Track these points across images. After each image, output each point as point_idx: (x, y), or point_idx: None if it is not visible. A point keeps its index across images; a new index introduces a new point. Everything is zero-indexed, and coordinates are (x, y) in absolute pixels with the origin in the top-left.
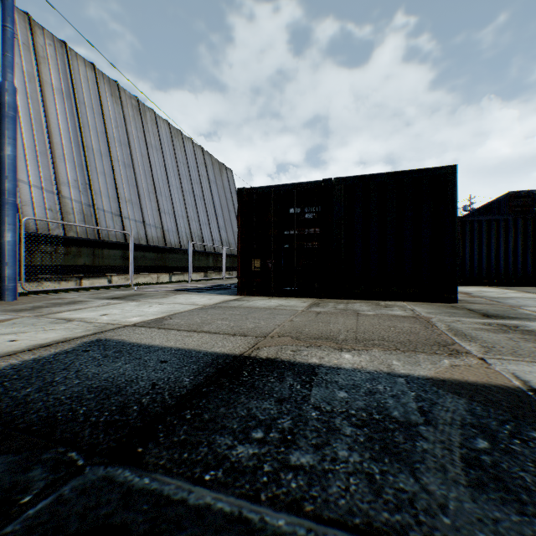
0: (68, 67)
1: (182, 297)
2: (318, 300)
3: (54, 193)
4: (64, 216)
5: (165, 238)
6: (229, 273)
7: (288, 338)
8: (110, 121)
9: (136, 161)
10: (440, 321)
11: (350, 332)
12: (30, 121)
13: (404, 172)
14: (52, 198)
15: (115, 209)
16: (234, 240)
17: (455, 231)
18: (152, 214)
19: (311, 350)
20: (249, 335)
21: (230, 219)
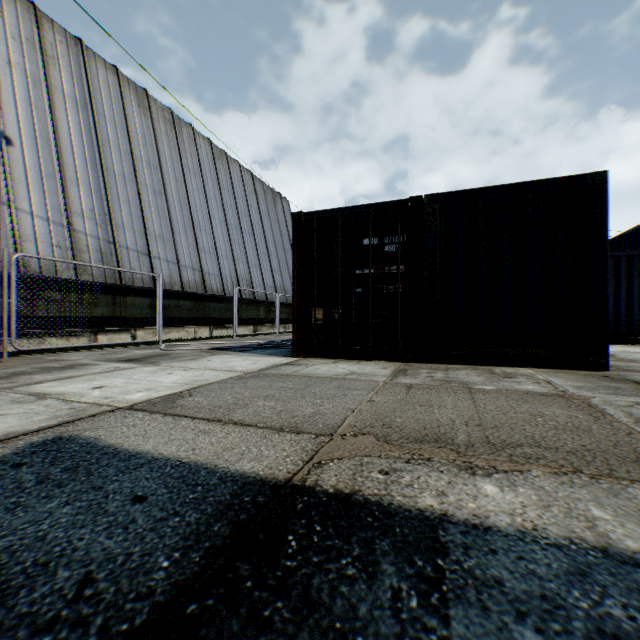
0: (84, 70)
1: (218, 359)
2: (404, 364)
3: (64, 226)
4: (76, 255)
5: (205, 283)
6: (284, 326)
7: (370, 439)
8: (137, 137)
9: (170, 187)
10: (608, 403)
11: (471, 425)
12: (34, 136)
13: (527, 183)
14: (61, 232)
15: (141, 247)
16: (290, 286)
17: (605, 267)
18: (188, 253)
19: (417, 470)
20: (304, 431)
21: (286, 260)
